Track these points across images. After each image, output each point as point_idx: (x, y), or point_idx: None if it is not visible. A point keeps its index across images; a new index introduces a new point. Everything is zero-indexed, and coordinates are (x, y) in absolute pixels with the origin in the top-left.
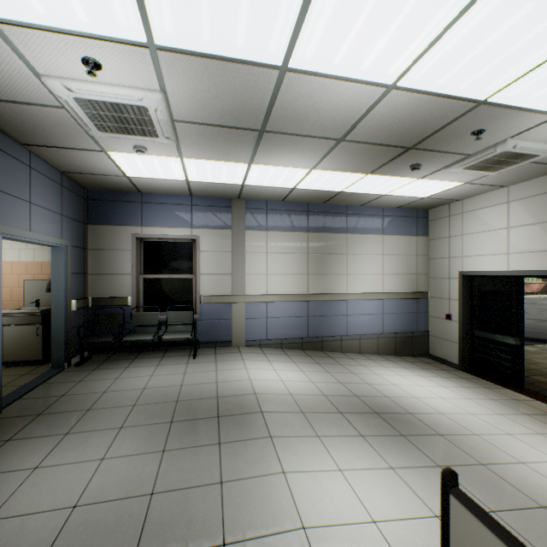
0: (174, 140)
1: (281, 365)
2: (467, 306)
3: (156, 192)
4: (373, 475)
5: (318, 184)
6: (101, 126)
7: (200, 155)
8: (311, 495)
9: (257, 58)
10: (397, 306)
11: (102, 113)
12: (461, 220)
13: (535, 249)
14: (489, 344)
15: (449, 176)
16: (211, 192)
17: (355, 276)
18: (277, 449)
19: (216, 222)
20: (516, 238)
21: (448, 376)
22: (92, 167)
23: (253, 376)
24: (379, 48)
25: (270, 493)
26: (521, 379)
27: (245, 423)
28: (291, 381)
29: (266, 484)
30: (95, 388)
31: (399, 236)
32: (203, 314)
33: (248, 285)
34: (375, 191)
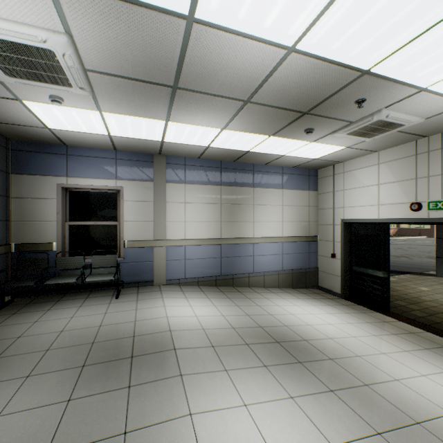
0: (89, 91)
1: (197, 301)
2: (347, 247)
3: (81, 146)
4: (275, 407)
5: (229, 143)
6: (7, 70)
7: (118, 109)
8: (216, 438)
9: (163, 3)
10: (294, 247)
11: (4, 54)
12: (343, 178)
13: (399, 201)
14: (364, 277)
15: (335, 141)
16: (134, 148)
17: (260, 223)
18: (186, 388)
19: (139, 175)
20: (384, 193)
21: (333, 304)
22: (10, 116)
23: (170, 313)
24: (281, 4)
25: (175, 441)
26: (388, 305)
27: (158, 362)
28: (205, 316)
29: (171, 430)
30: (9, 333)
31: (295, 190)
32: (127, 258)
33: (168, 230)
34: (276, 151)
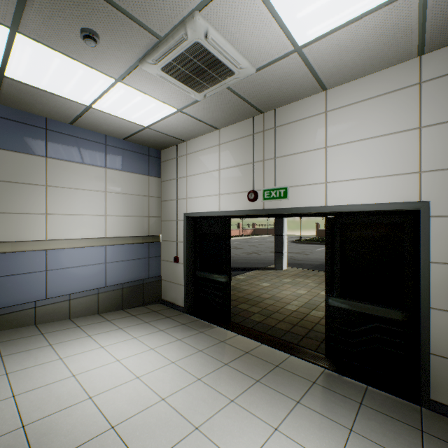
0: None
1: None
2: (191, 247)
3: None
4: None
5: None
6: None
7: None
8: None
9: None
10: (126, 252)
11: None
12: (186, 161)
13: (238, 190)
14: (208, 283)
15: (156, 88)
16: None
17: (63, 217)
18: None
19: None
20: (225, 180)
21: (168, 327)
22: None
23: None
24: None
25: None
26: (230, 314)
27: None
28: None
29: None
30: None
31: (128, 172)
32: None
33: None
34: (68, 91)
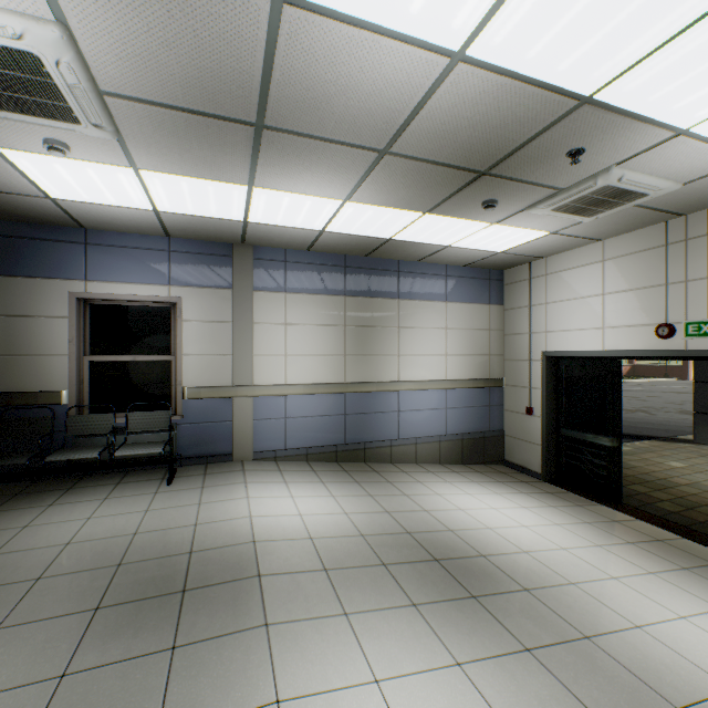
0: (112, 132)
1: (303, 488)
2: (552, 397)
3: (110, 229)
4: (429, 685)
5: (356, 225)
6: None
7: (165, 164)
8: None
9: None
10: (465, 398)
11: None
12: (545, 283)
13: (637, 322)
14: (579, 447)
15: (533, 221)
16: (199, 232)
17: (410, 358)
18: (273, 650)
19: (209, 278)
20: (613, 308)
21: (529, 491)
22: None
23: (256, 510)
24: None
25: None
26: (619, 492)
27: (228, 600)
28: (315, 515)
29: None
30: None
31: (467, 304)
32: (188, 415)
33: (257, 370)
34: (436, 239)
